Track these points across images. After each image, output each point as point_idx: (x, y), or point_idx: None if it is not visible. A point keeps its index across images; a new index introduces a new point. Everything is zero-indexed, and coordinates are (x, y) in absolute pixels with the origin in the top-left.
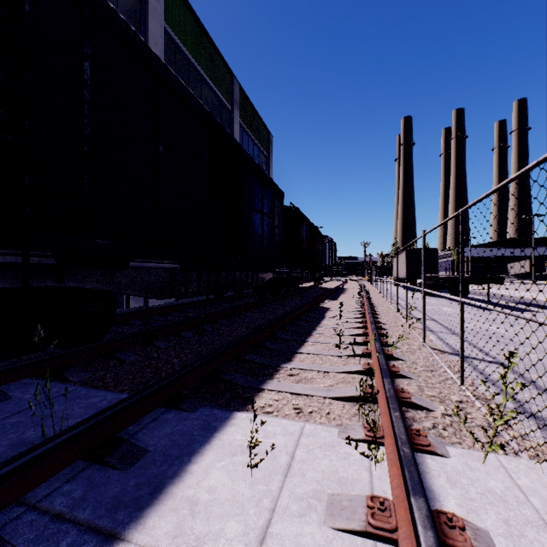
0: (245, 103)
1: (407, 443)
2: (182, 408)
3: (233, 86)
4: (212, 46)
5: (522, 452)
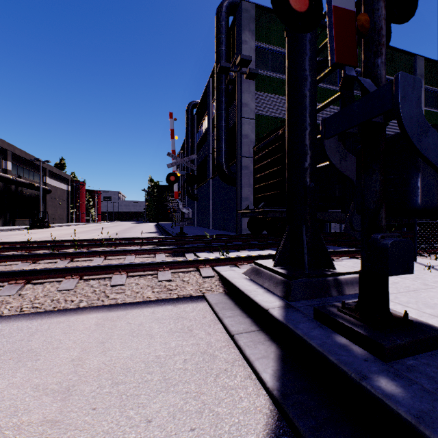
0: (433, 67)
1: None
2: (340, 246)
3: (416, 64)
4: (391, 50)
5: None
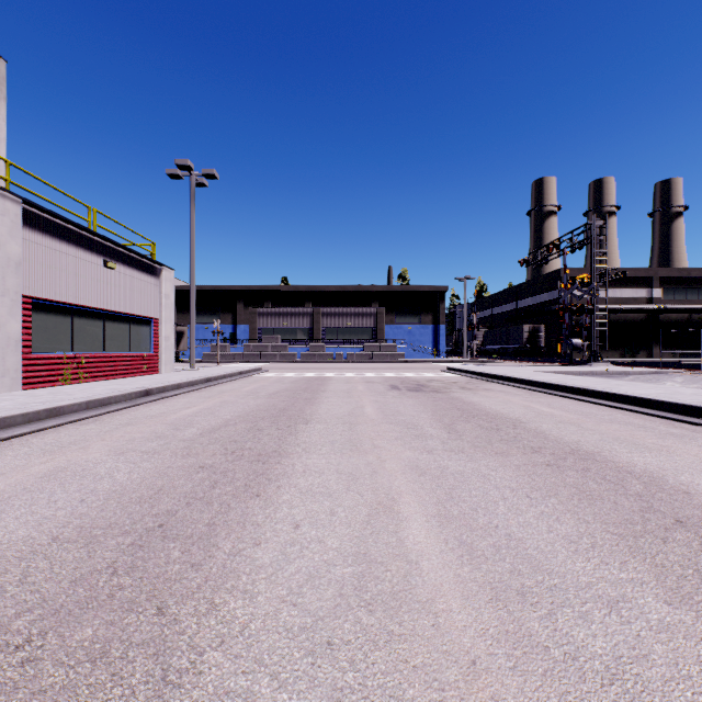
0: None
1: (681, 366)
2: None
3: None
4: None
5: (675, 372)
